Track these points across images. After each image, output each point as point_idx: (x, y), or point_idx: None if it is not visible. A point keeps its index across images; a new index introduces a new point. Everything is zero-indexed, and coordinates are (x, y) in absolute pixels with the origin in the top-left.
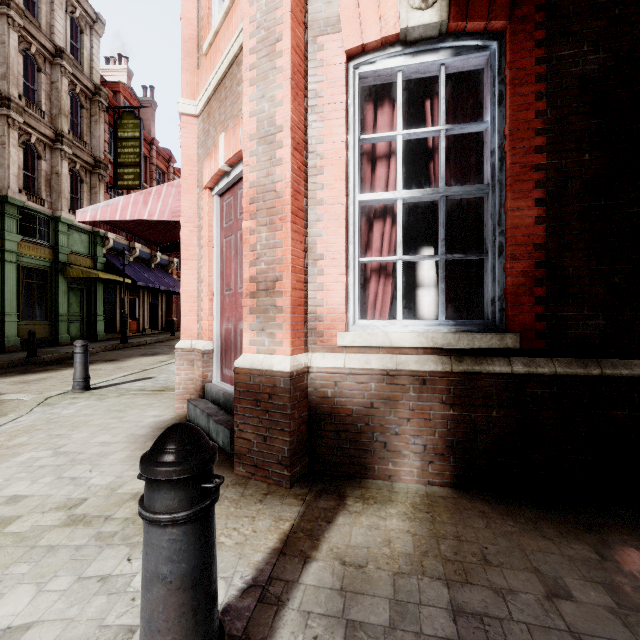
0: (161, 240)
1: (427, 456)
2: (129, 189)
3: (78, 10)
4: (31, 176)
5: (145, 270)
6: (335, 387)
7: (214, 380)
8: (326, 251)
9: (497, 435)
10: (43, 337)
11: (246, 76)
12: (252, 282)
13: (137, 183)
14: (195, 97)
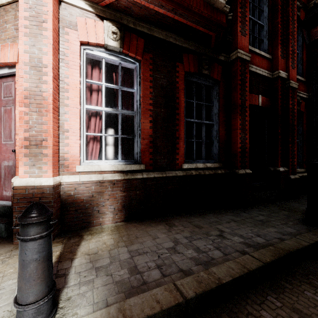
0: None
1: (115, 212)
2: None
3: None
4: None
5: None
6: (75, 190)
7: None
8: (70, 128)
9: (139, 199)
10: None
11: (21, 29)
12: (26, 140)
13: None
14: None
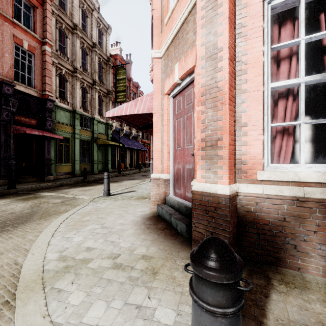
0: (139, 124)
1: None
2: (121, 102)
3: (101, 25)
4: (84, 101)
5: (127, 140)
6: (256, 205)
7: (170, 195)
8: (248, 121)
9: None
10: (88, 170)
11: (198, 24)
12: (202, 141)
13: (124, 99)
14: (160, 48)
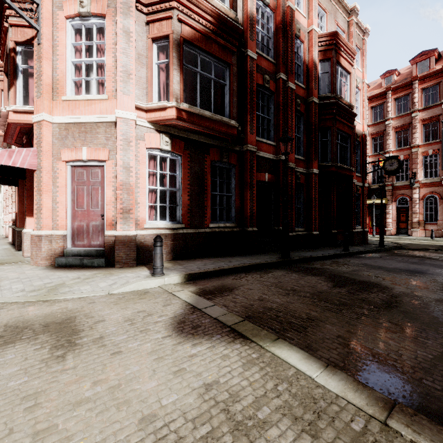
0: None
1: (167, 254)
2: None
3: None
4: None
5: None
6: (144, 239)
7: (68, 248)
8: (141, 201)
9: (181, 246)
10: None
11: (118, 147)
12: (121, 209)
13: None
14: (51, 113)
